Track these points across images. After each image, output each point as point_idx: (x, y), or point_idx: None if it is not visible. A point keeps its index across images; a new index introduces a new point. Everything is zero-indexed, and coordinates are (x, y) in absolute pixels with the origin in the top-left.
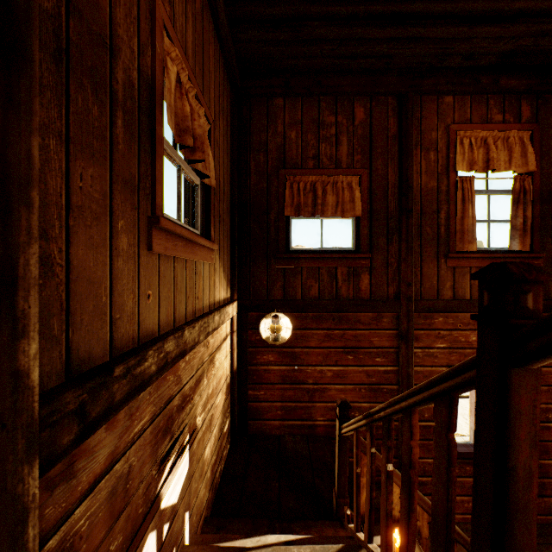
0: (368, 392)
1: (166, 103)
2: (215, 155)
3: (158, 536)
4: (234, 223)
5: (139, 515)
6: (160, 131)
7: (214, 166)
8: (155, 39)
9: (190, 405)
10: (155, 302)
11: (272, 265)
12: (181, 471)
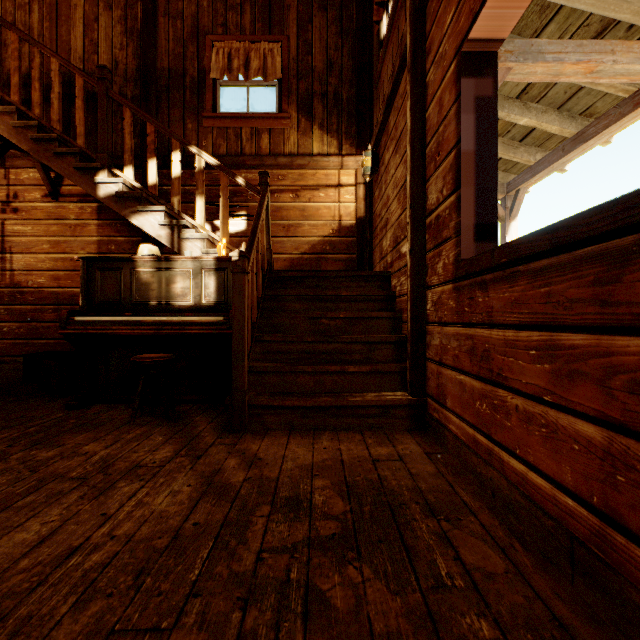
0: (404, 196)
1: (213, 70)
2: (300, 54)
3: (212, 231)
4: (357, 88)
5: (206, 218)
6: (210, 83)
7: (297, 63)
8: (206, 53)
9: (248, 200)
10: (210, 145)
11: (377, 101)
12: (236, 224)
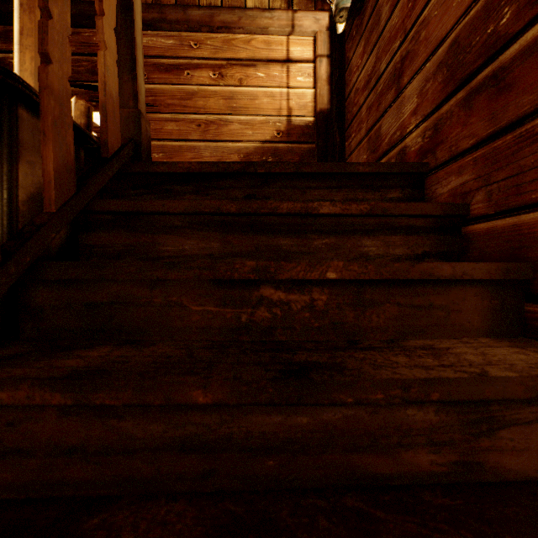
0: None
1: None
2: None
3: None
4: None
5: None
6: None
7: None
8: None
9: None
10: None
11: None
12: None
